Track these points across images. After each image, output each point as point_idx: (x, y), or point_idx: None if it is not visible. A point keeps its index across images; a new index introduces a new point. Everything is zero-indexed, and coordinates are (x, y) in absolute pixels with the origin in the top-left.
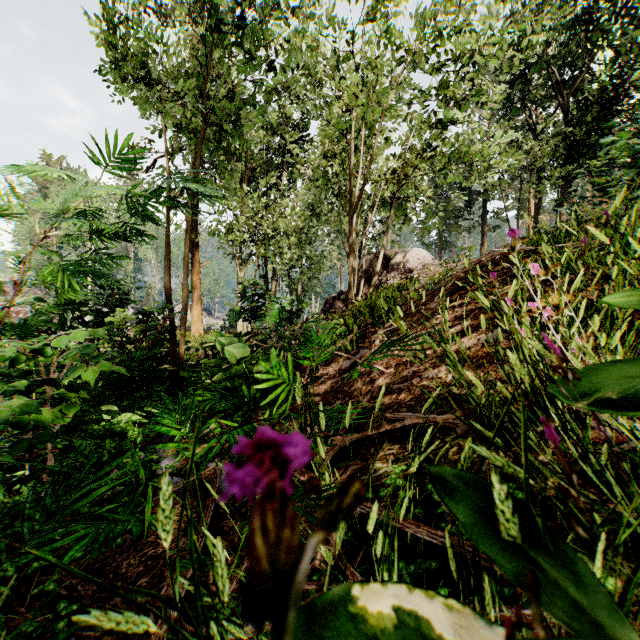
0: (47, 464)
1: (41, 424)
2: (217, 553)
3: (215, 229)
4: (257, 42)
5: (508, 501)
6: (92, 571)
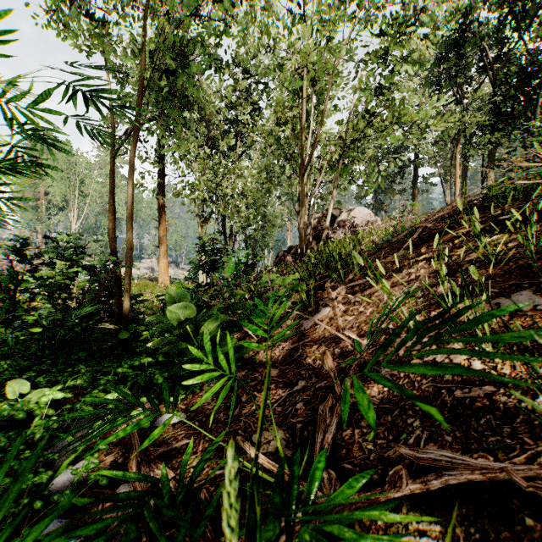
0: None
1: None
2: None
3: (179, 191)
4: None
5: None
6: None
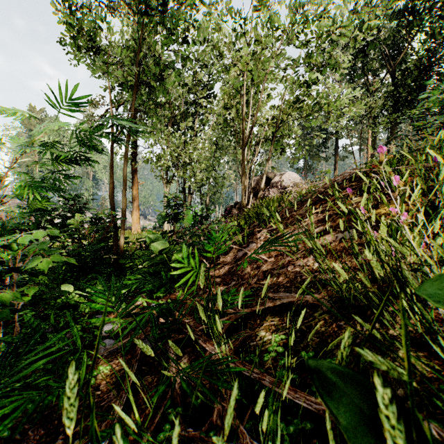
0: (15, 330)
1: (3, 303)
2: (116, 439)
3: (148, 158)
4: (175, 22)
5: (392, 406)
6: (42, 417)
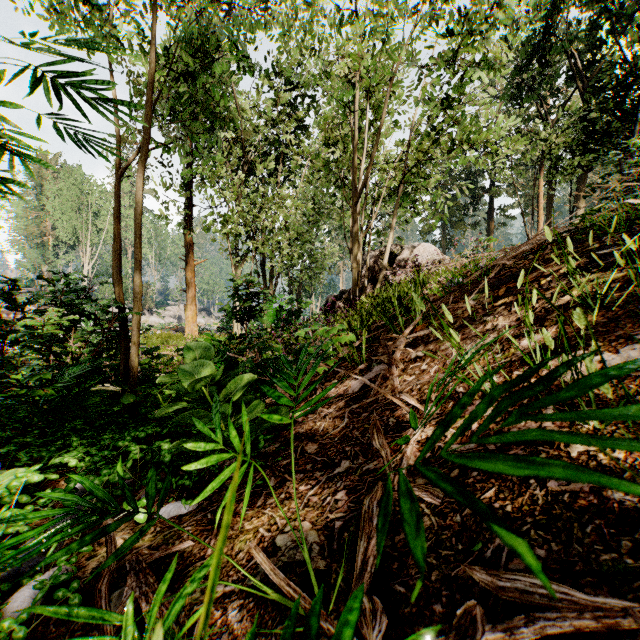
0: None
1: None
2: None
3: (210, 224)
4: None
5: None
6: None
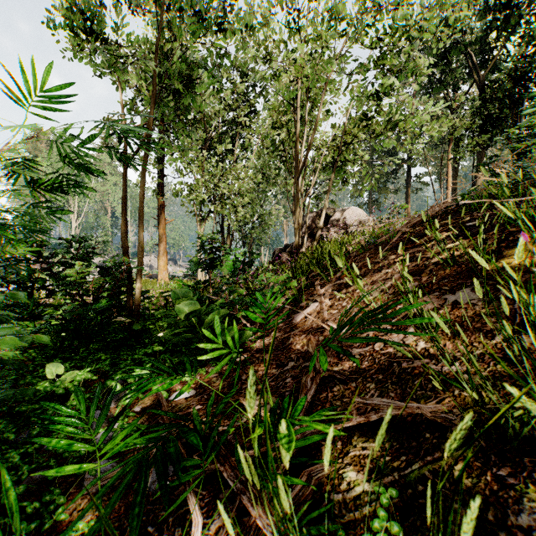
0: None
1: None
2: None
3: (178, 191)
4: (209, 1)
5: None
6: None
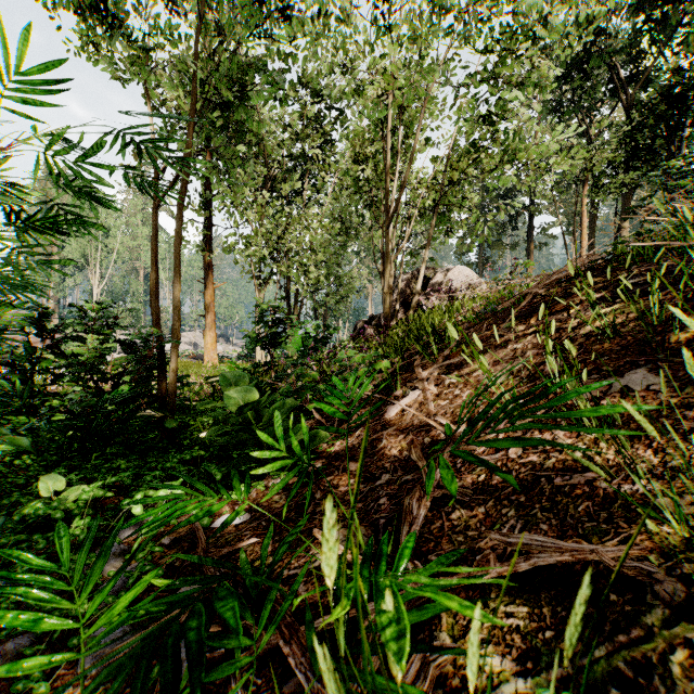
0: None
1: None
2: None
3: (231, 245)
4: None
5: None
6: None
